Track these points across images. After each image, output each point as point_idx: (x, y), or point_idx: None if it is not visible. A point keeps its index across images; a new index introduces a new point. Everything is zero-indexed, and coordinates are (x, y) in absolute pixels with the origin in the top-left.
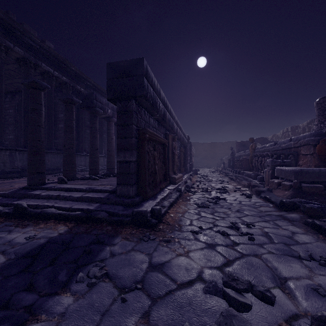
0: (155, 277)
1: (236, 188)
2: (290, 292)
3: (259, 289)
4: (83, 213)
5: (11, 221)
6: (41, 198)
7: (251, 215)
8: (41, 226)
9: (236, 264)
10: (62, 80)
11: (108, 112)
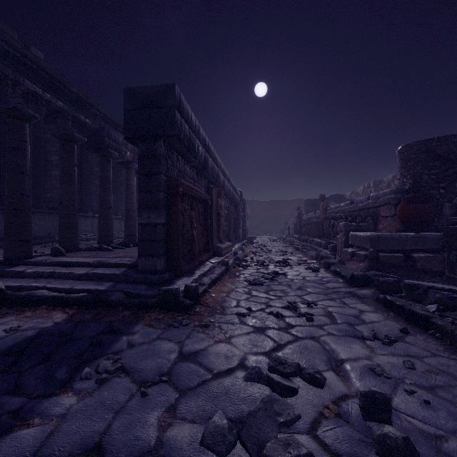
0: (186, 368)
1: (301, 260)
2: (344, 374)
3: (308, 371)
4: (90, 295)
5: None
6: (25, 277)
7: (315, 292)
8: (27, 315)
9: (288, 348)
10: (56, 105)
11: (127, 155)
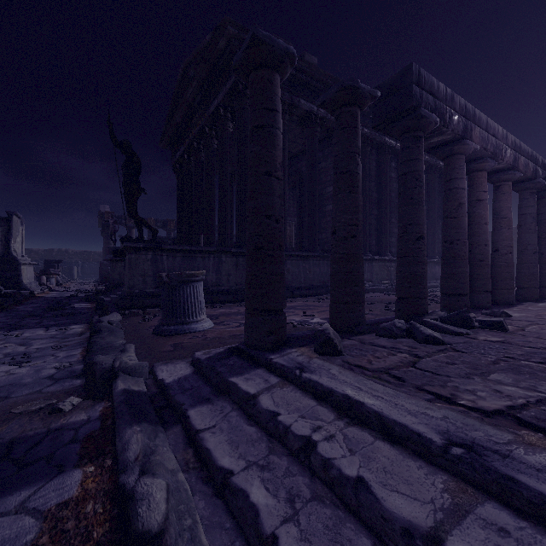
0: None
1: None
2: None
3: None
4: None
5: None
6: (254, 418)
7: None
8: None
9: None
10: (331, 121)
11: (452, 122)
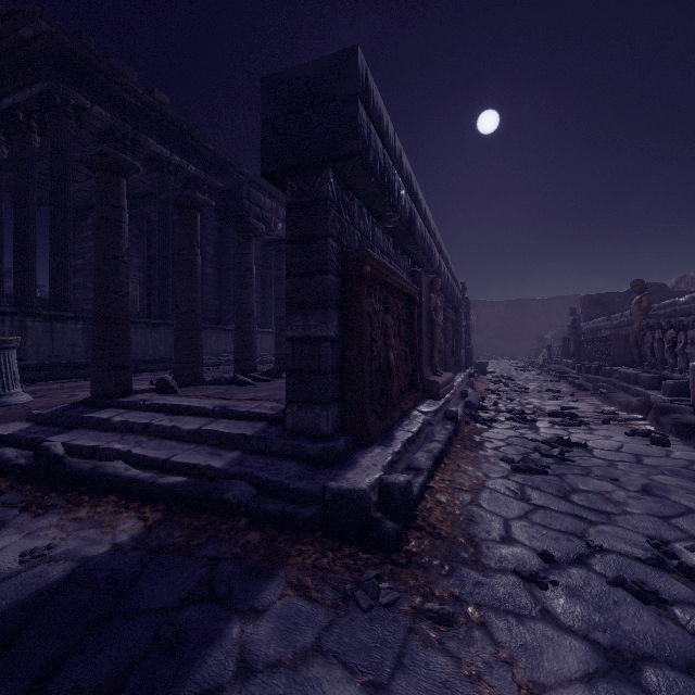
0: None
1: (604, 412)
2: None
3: None
4: (190, 483)
5: (22, 490)
6: (110, 429)
7: None
8: (79, 515)
9: None
10: (188, 172)
11: (278, 228)
